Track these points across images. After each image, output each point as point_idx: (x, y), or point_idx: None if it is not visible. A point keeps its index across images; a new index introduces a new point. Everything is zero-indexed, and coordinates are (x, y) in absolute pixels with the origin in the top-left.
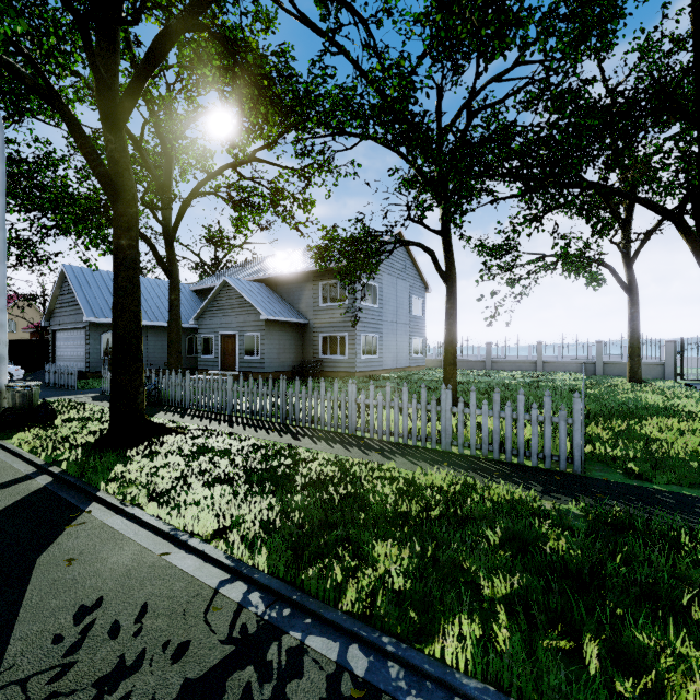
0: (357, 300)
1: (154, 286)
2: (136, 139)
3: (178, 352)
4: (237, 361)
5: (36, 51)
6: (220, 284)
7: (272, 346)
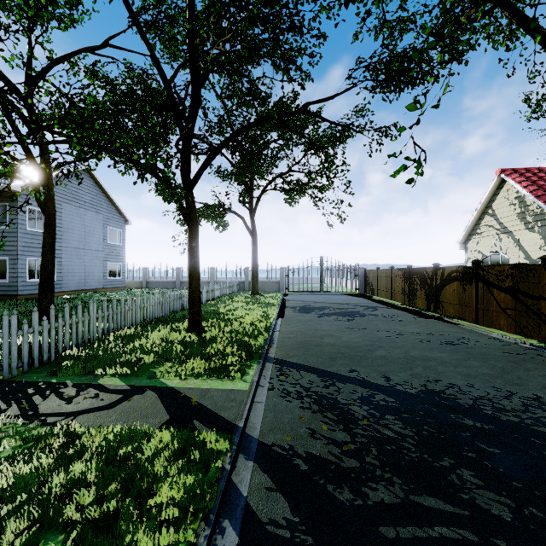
0: (19, 225)
1: None
2: None
3: None
4: None
5: None
6: None
7: None
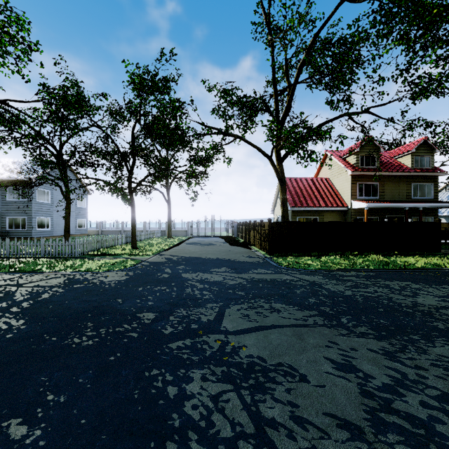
0: (33, 199)
1: None
2: None
3: None
4: None
5: None
6: None
7: None
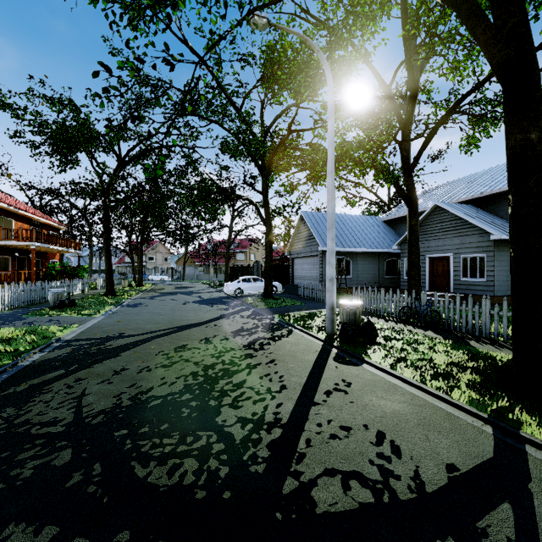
0: None
1: (356, 220)
2: (386, 85)
3: (419, 274)
4: (451, 283)
5: (347, 18)
6: (429, 210)
7: (501, 267)
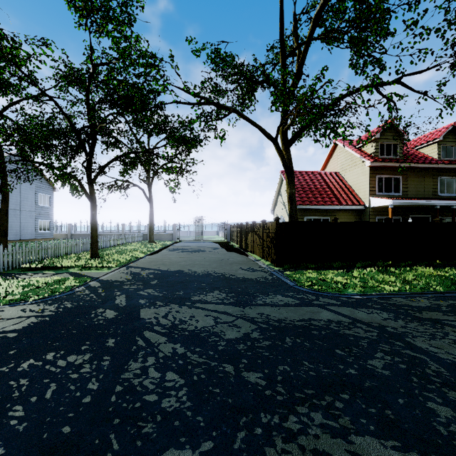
0: None
1: None
2: None
3: None
4: None
5: None
6: None
7: None
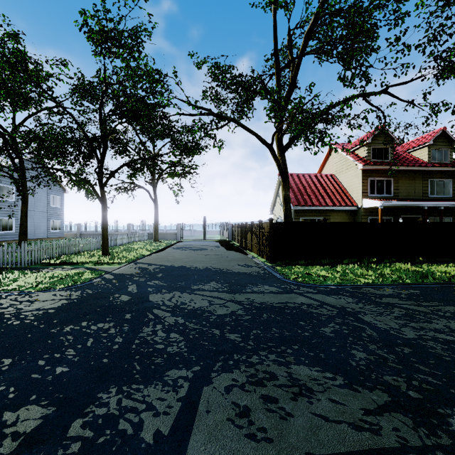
0: None
1: None
2: None
3: None
4: None
5: None
6: None
7: None
